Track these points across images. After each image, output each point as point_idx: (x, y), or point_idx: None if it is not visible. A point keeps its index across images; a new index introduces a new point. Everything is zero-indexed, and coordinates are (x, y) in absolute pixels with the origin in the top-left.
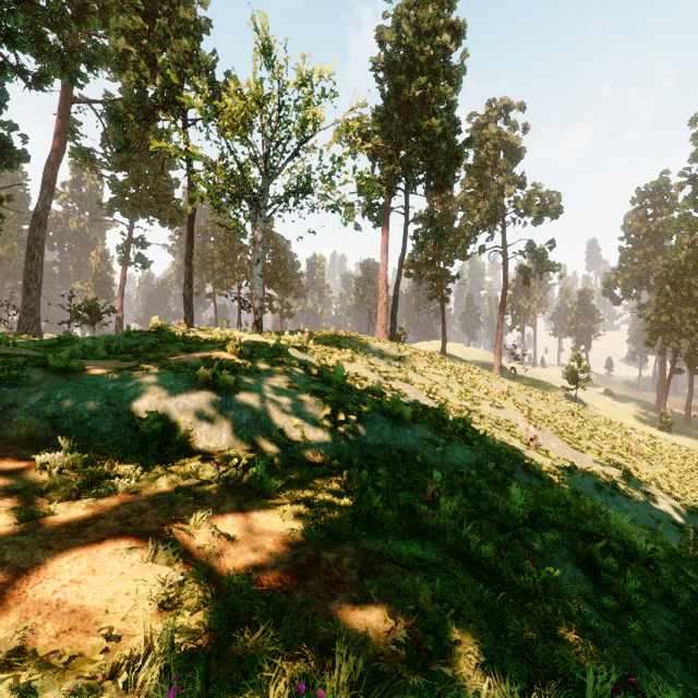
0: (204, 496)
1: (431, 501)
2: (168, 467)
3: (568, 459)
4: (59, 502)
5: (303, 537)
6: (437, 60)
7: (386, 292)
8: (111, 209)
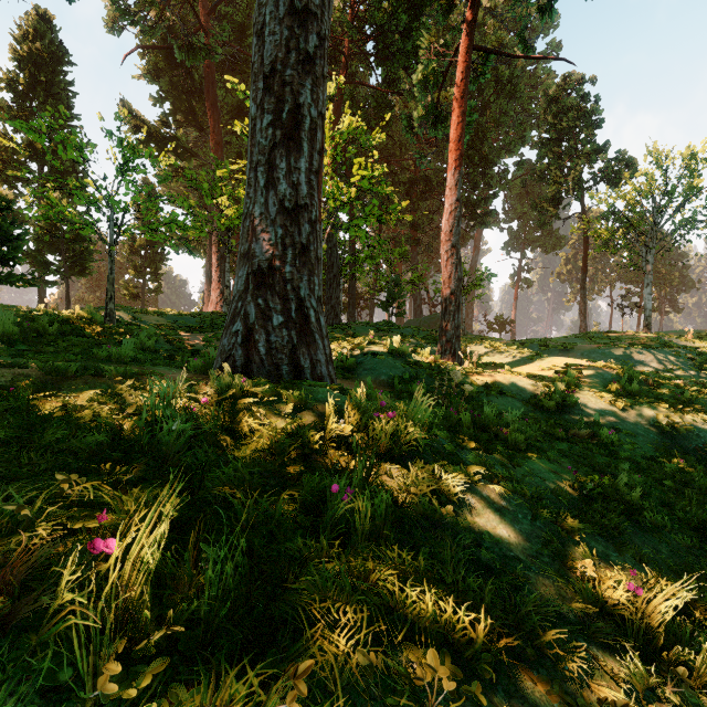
0: None
1: None
2: None
3: None
4: None
5: None
6: None
7: None
8: (509, 251)
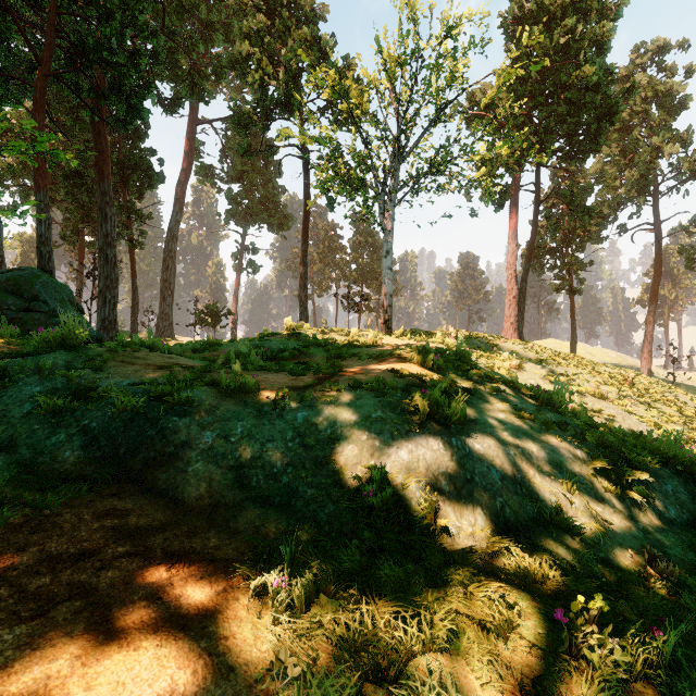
0: None
1: None
2: (446, 594)
3: None
4: None
5: None
6: None
7: (516, 284)
8: (228, 220)
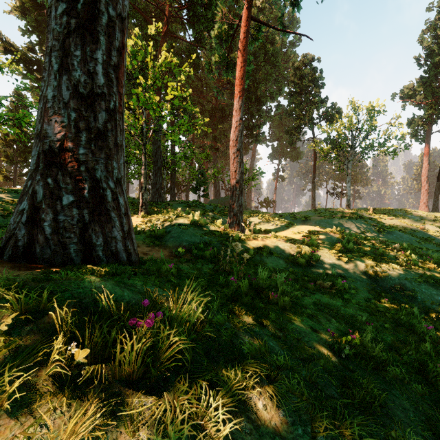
0: None
1: None
2: None
3: None
4: None
5: None
6: None
7: (427, 183)
8: (272, 159)
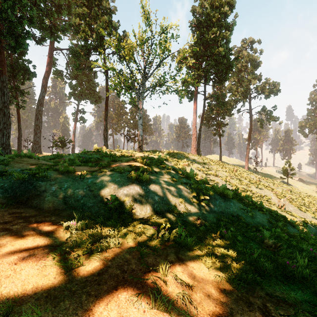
0: (156, 249)
1: (271, 250)
2: (127, 227)
3: (300, 216)
4: (82, 254)
5: (227, 282)
6: (221, 20)
7: (196, 132)
8: (70, 97)
